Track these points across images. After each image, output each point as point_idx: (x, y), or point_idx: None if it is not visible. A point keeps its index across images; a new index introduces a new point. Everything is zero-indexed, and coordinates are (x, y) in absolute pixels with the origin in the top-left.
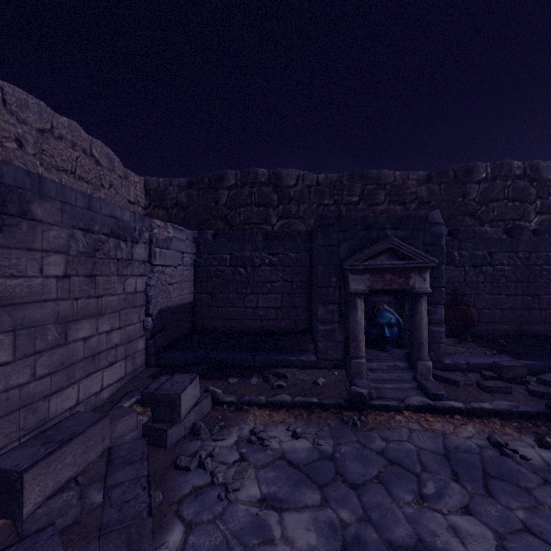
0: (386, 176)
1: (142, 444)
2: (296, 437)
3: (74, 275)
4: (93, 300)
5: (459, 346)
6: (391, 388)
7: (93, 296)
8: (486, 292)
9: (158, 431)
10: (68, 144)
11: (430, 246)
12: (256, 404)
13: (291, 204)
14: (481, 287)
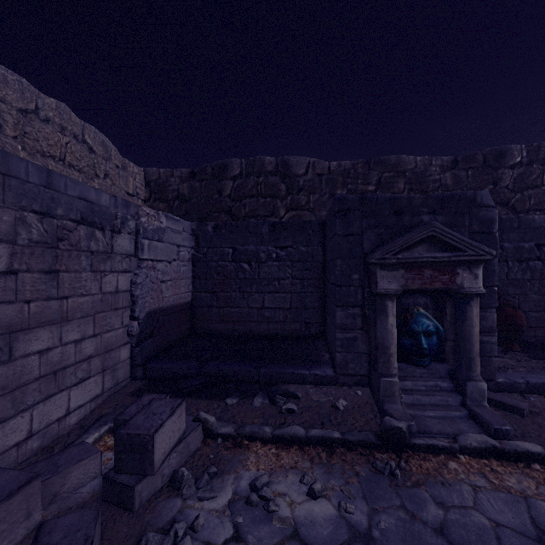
0: (405, 162)
1: (90, 518)
2: (314, 497)
3: (24, 271)
4: (54, 303)
5: (506, 357)
6: (433, 417)
7: (54, 297)
8: (534, 291)
9: (122, 487)
10: (56, 128)
11: (479, 235)
12: (259, 438)
13: (300, 194)
14: (528, 285)
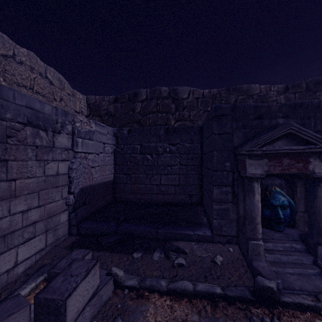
0: (253, 89)
1: None
2: None
3: None
4: (4, 184)
5: None
6: (292, 273)
7: (4, 180)
8: None
9: None
10: (27, 68)
11: None
12: (156, 290)
13: (184, 111)
14: None
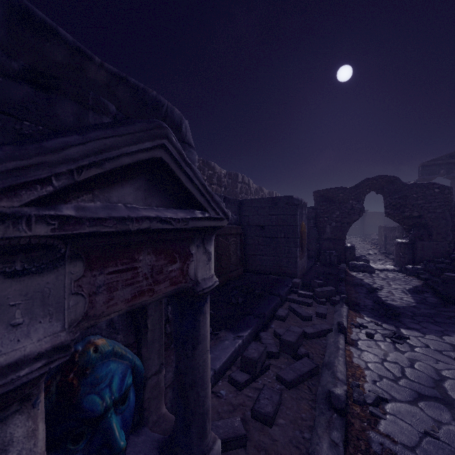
0: None
1: None
2: None
3: None
4: None
5: None
6: None
7: None
8: None
9: None
10: None
11: None
12: None
13: None
14: None
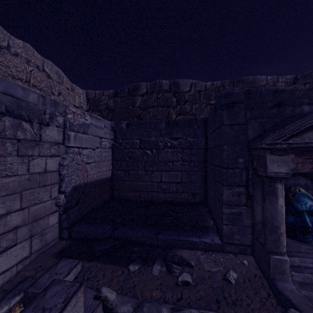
0: (259, 80)
1: None
2: None
3: None
4: None
5: None
6: None
7: None
8: None
9: None
10: (23, 60)
11: None
12: None
13: (186, 104)
14: None
